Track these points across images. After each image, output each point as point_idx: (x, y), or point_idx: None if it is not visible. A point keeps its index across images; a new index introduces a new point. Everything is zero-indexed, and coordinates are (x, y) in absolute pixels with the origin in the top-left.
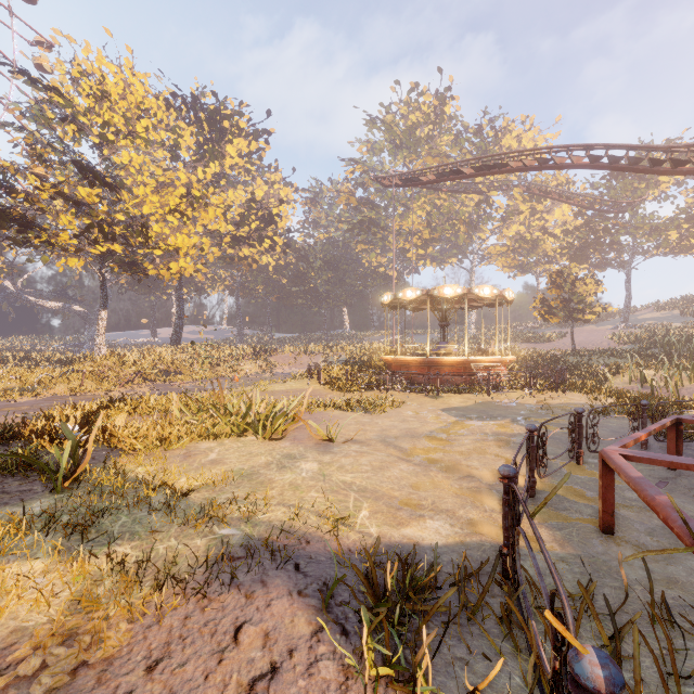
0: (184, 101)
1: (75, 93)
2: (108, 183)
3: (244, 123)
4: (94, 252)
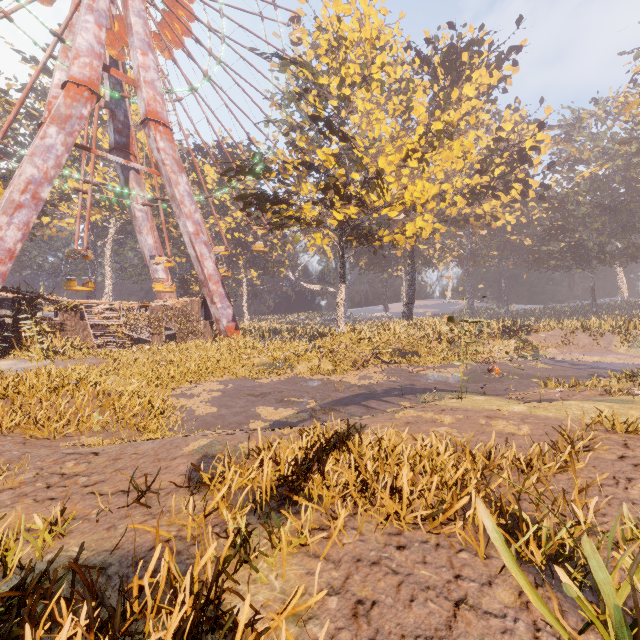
0: (417, 53)
1: (316, 61)
2: (343, 133)
3: (484, 51)
4: (333, 222)
